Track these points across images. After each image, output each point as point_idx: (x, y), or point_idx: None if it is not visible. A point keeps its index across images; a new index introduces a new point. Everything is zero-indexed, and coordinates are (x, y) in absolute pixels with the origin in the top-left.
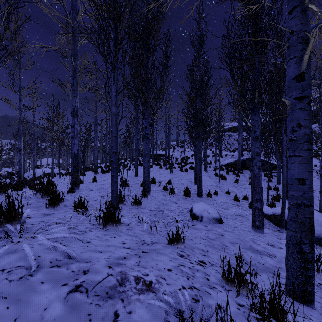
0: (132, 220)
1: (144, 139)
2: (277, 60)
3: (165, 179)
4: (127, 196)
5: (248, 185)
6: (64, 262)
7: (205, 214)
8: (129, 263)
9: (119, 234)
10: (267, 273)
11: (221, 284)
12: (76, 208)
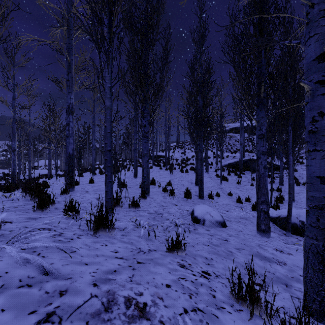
0: (128, 224)
1: (142, 138)
2: (292, 41)
3: (165, 180)
4: (124, 198)
5: (250, 186)
6: (37, 280)
7: (207, 217)
8: (120, 279)
9: (112, 241)
10: (279, 284)
11: (230, 302)
12: (66, 211)
